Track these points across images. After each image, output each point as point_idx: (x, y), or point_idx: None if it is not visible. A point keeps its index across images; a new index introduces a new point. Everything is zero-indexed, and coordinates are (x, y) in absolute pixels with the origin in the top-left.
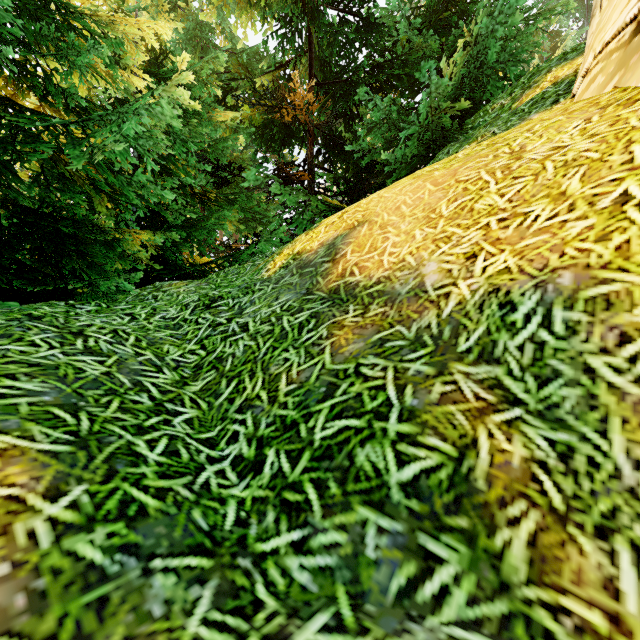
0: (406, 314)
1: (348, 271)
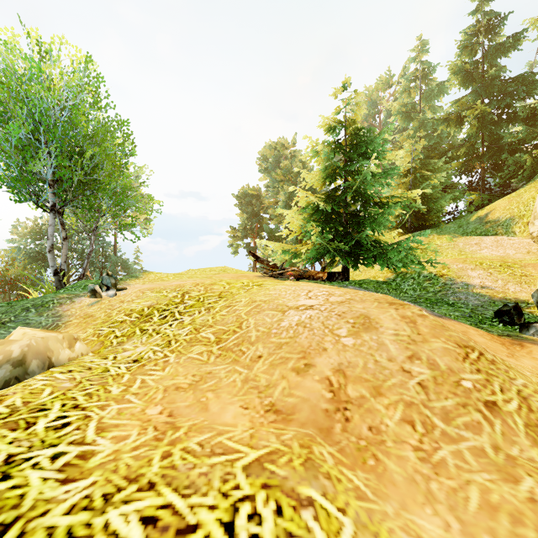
0: (496, 223)
1: (489, 219)
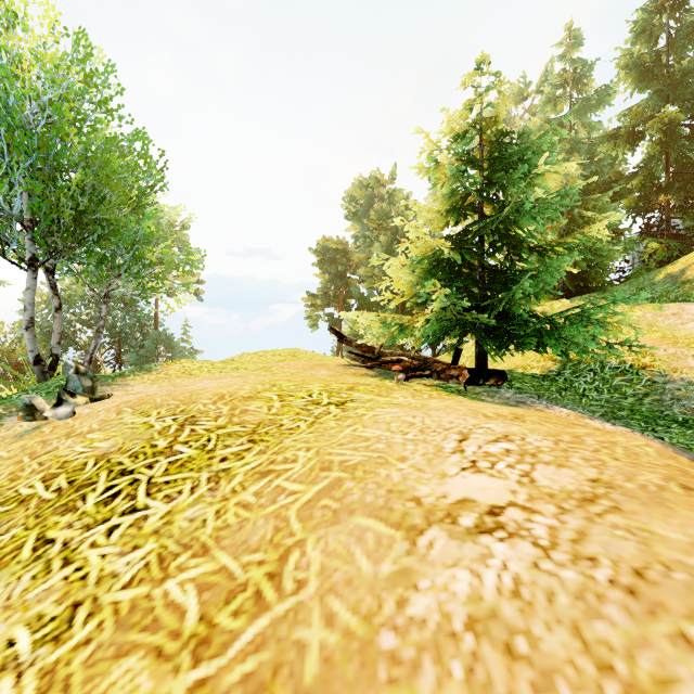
0: None
1: (687, 277)
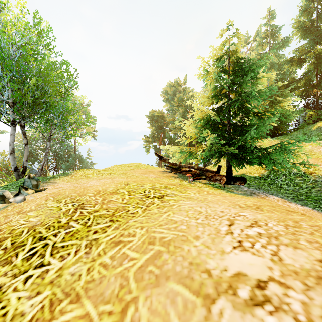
0: None
1: None
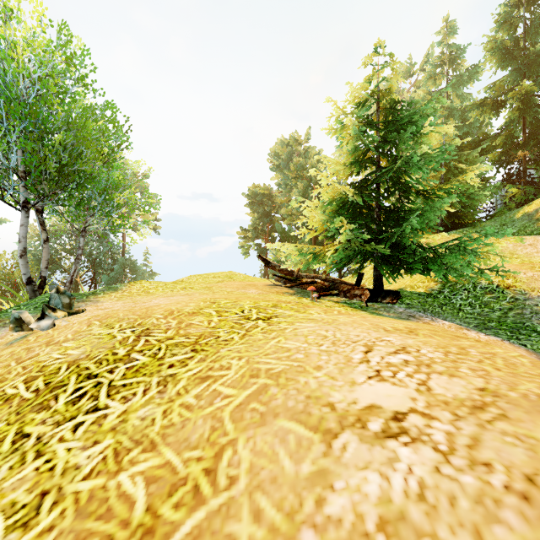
0: None
1: None
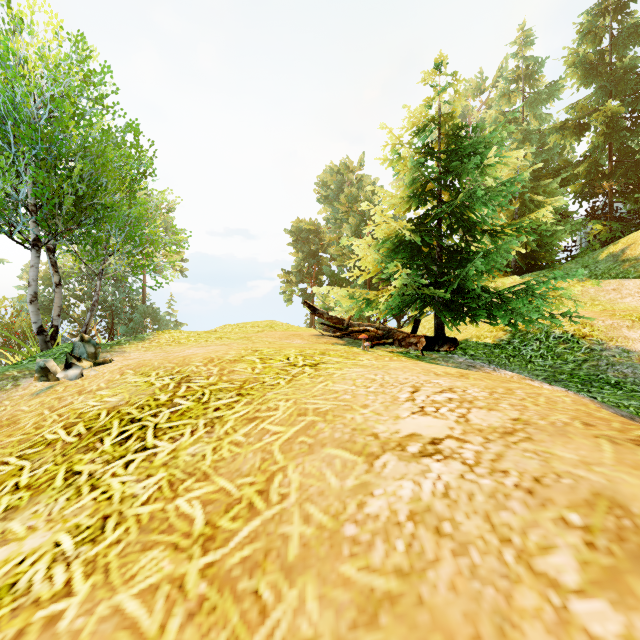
0: (638, 262)
1: (627, 256)
